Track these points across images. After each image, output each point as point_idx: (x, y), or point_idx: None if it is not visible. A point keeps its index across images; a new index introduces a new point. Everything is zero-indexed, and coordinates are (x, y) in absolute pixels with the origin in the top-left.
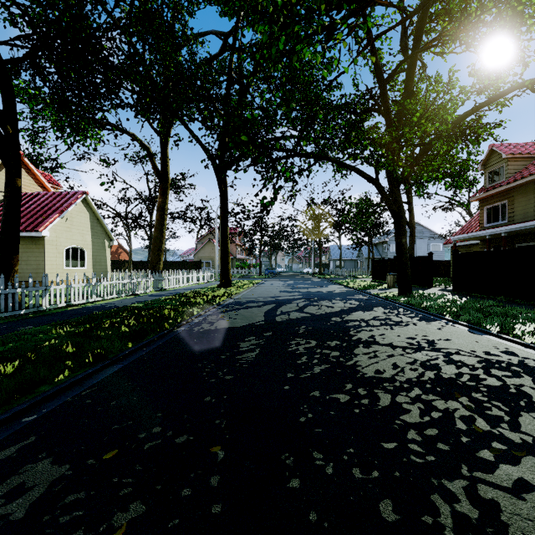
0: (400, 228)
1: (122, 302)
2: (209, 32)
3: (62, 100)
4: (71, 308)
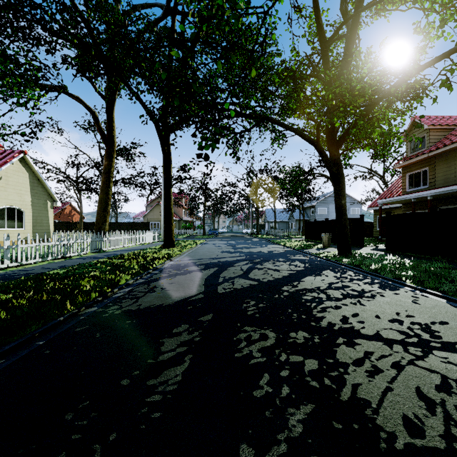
0: (340, 190)
1: (42, 267)
2: (154, 4)
3: None
4: None
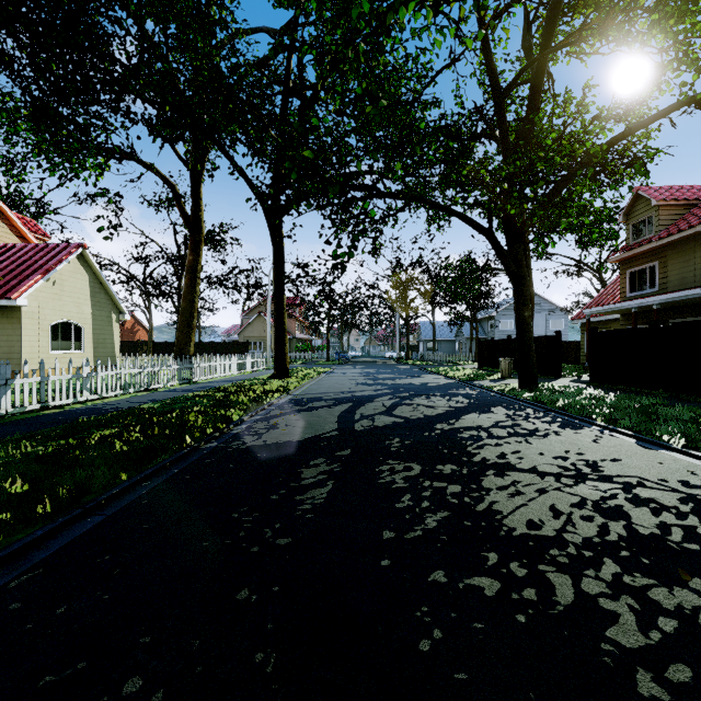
0: (522, 297)
1: (128, 401)
2: (258, 28)
3: (38, 105)
4: (48, 411)
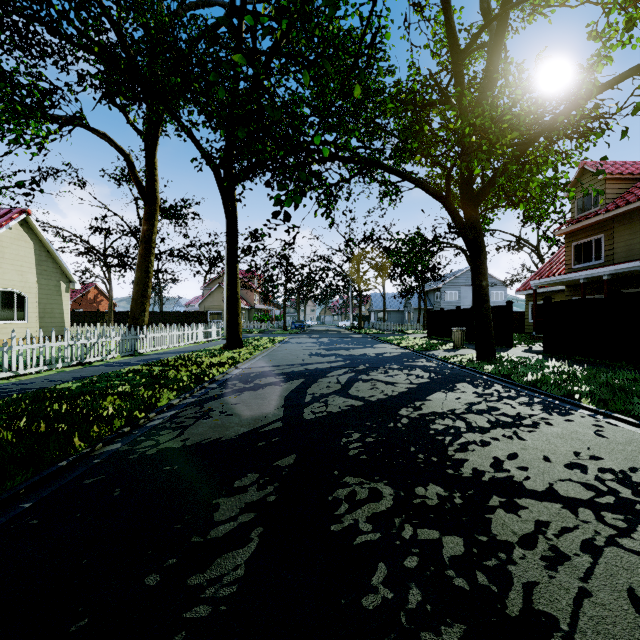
0: (480, 266)
1: (47, 379)
2: (214, 2)
3: None
4: None
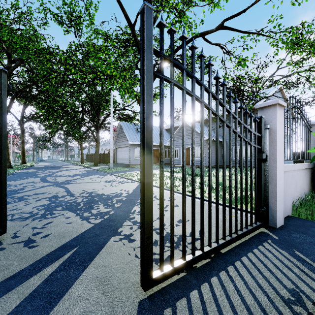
0: (81, 148)
1: None
2: None
3: None
4: None
